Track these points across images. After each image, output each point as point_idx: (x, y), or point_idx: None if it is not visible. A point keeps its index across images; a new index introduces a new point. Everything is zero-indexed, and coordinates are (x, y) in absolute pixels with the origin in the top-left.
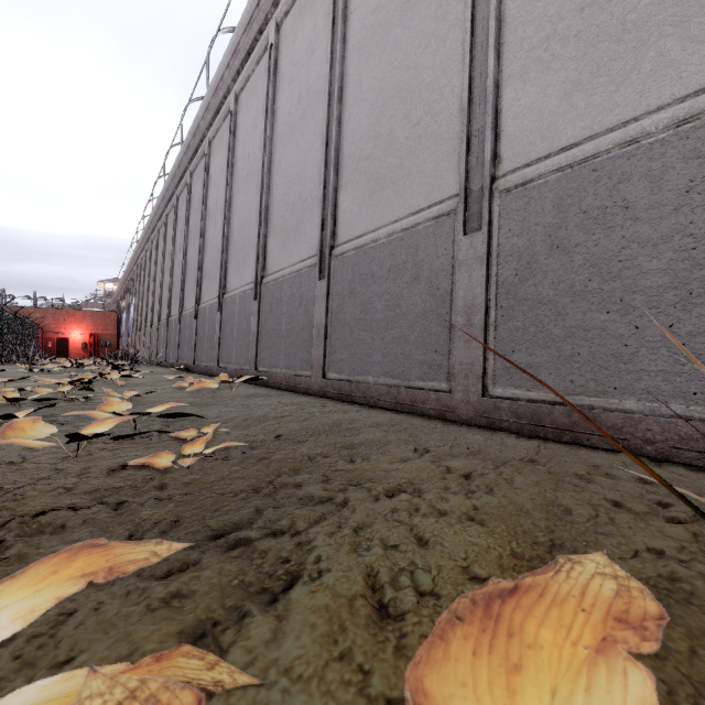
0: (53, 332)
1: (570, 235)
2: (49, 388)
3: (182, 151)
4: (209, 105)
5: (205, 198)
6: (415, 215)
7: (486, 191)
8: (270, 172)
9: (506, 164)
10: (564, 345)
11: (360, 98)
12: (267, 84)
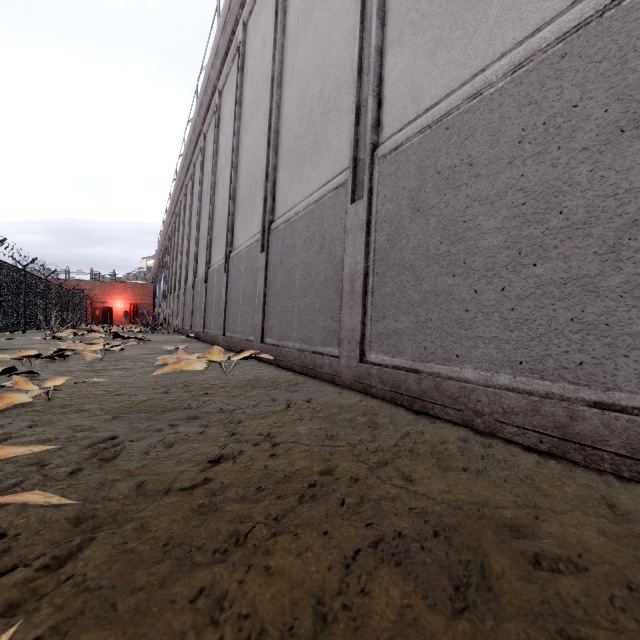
0: (100, 302)
1: None
2: (15, 362)
3: (195, 112)
4: (218, 47)
5: (215, 154)
6: None
7: None
8: (280, 87)
9: None
10: None
11: None
12: None
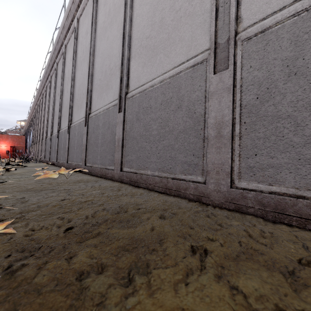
0: None
1: (307, 62)
2: None
3: (52, 51)
4: (64, 25)
5: (63, 75)
6: (178, 66)
7: (231, 40)
8: (94, 56)
9: (245, 22)
10: (304, 150)
11: (143, 3)
12: (92, 8)
